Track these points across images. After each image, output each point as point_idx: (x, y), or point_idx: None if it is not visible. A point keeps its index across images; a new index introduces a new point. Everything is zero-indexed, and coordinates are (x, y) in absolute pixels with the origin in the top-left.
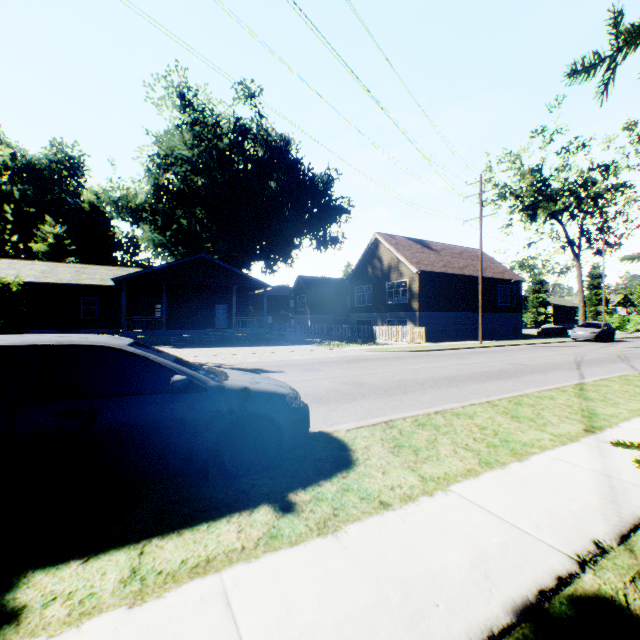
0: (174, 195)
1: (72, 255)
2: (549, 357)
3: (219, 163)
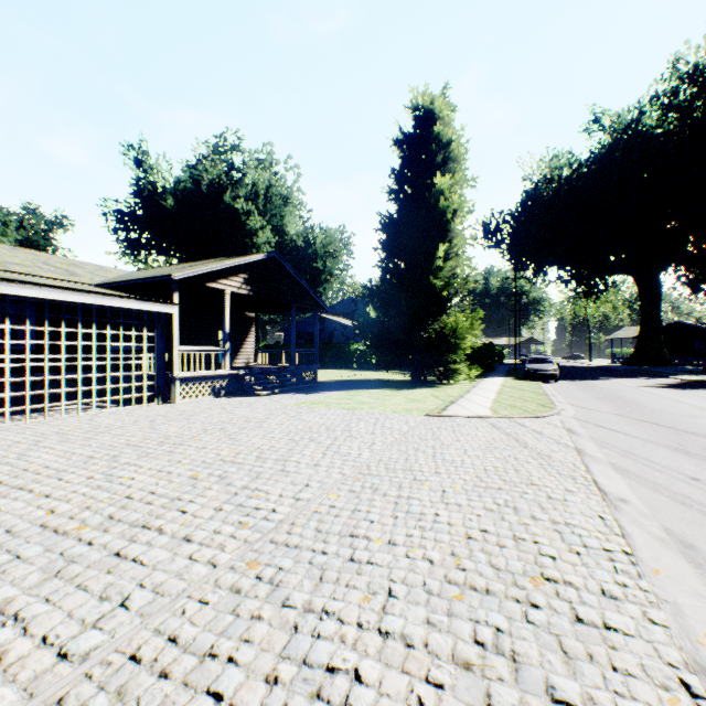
0: None
1: None
2: None
3: None
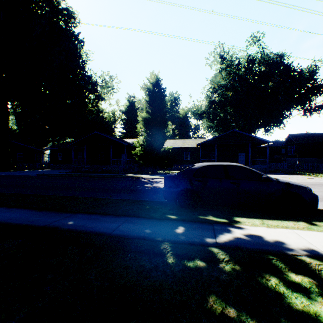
0: (217, 103)
1: (177, 136)
2: None
3: (239, 82)
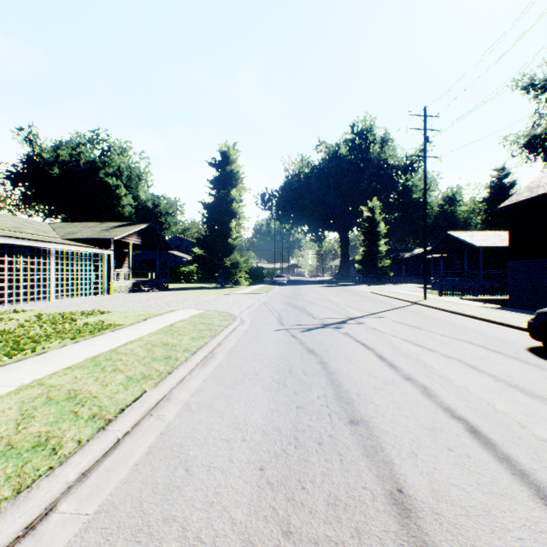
0: None
1: None
2: (317, 295)
3: None
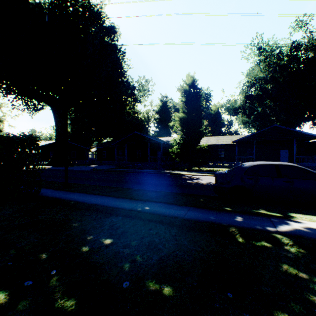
0: (254, 98)
1: (209, 132)
2: None
3: (280, 73)
